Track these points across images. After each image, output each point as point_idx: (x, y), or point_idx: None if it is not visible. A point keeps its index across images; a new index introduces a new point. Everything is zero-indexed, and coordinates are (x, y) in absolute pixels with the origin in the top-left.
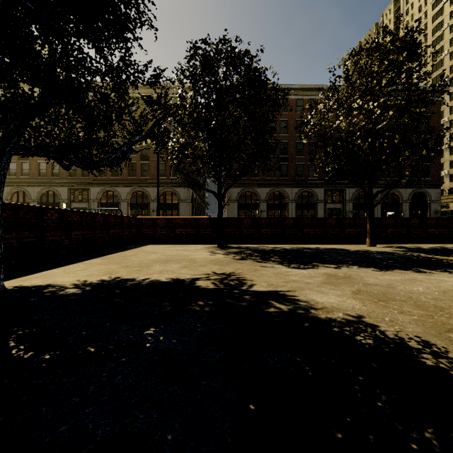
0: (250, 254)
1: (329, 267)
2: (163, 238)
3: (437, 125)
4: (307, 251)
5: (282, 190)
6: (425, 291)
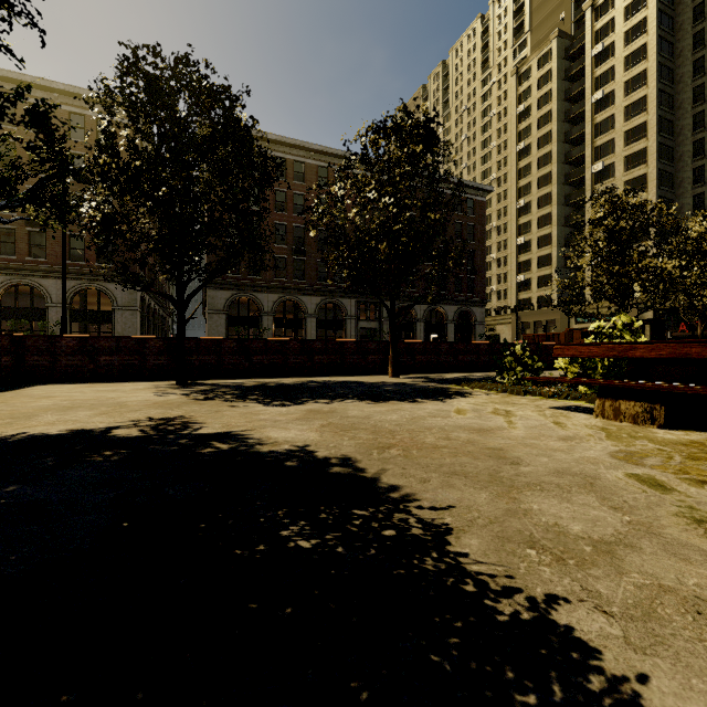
0: (224, 392)
1: (320, 402)
2: (72, 373)
3: (482, 231)
4: (309, 386)
5: (296, 299)
6: (396, 419)
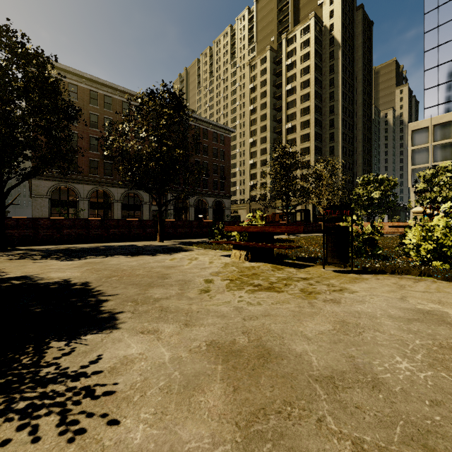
0: (34, 254)
1: (98, 258)
2: None
3: (228, 154)
4: (100, 248)
5: (106, 189)
6: (133, 264)
